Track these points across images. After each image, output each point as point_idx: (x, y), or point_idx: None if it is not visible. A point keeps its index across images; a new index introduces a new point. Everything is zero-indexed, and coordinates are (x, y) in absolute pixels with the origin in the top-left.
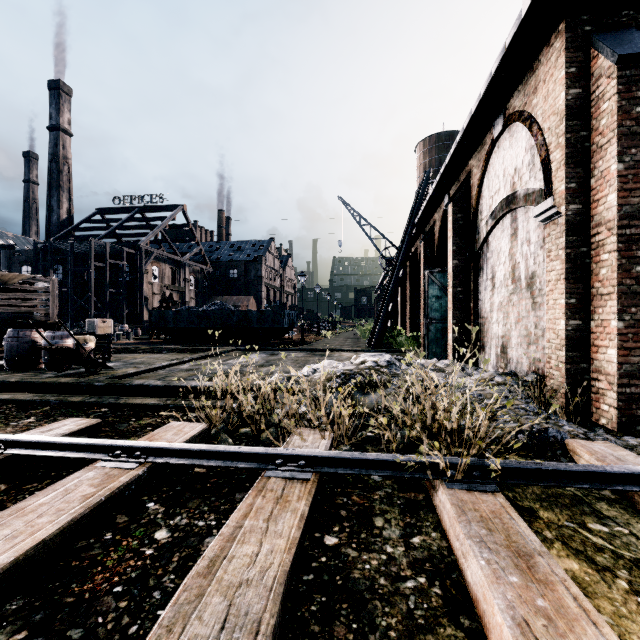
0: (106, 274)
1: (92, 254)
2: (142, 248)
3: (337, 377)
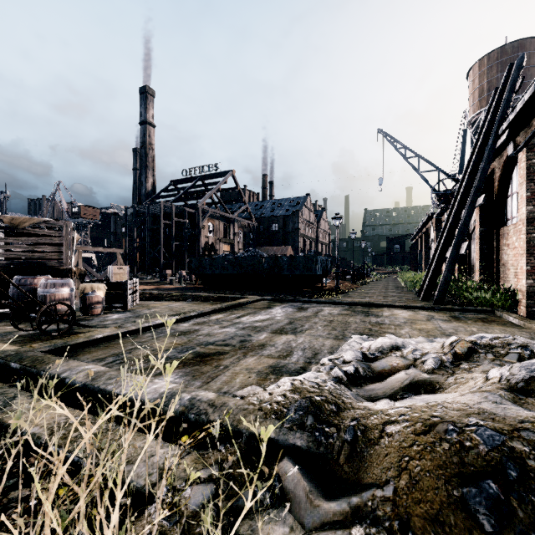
0: (172, 230)
1: (161, 214)
2: (199, 208)
3: (487, 470)
